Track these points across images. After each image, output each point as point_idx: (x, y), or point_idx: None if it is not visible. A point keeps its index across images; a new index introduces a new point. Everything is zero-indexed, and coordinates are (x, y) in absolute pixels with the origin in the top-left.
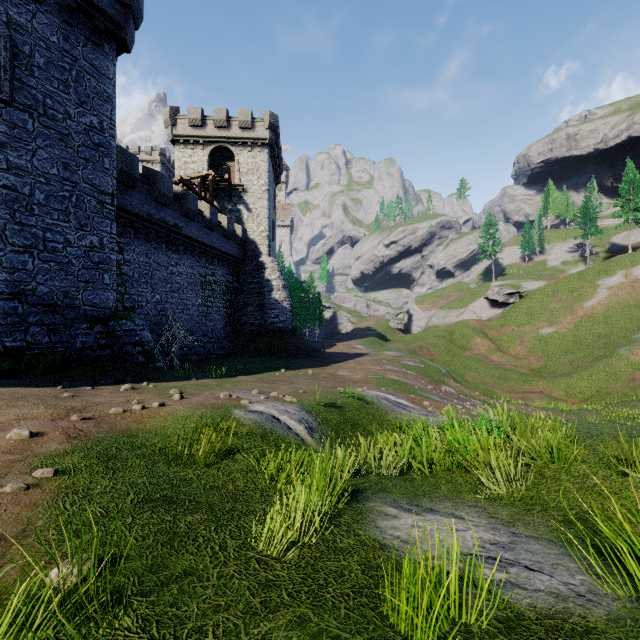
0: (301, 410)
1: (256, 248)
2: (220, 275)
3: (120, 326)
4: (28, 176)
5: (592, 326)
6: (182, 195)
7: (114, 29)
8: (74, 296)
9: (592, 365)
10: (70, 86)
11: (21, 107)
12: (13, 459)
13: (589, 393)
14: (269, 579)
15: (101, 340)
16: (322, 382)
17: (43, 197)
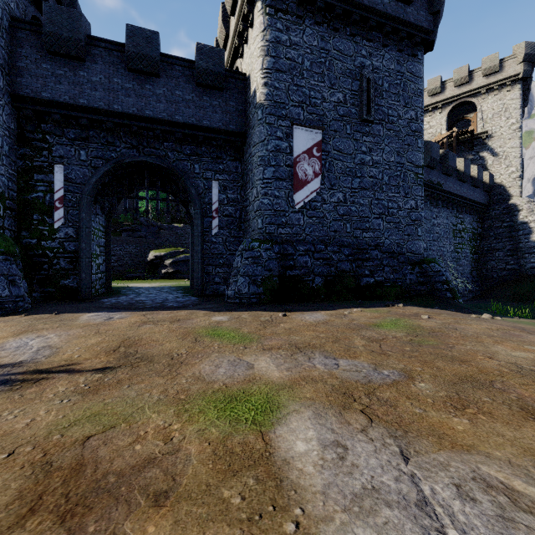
0: None
1: (503, 191)
2: (467, 223)
3: (430, 268)
4: (380, 167)
5: None
6: (442, 156)
7: (426, 37)
8: (401, 246)
9: None
10: (399, 95)
11: (377, 122)
12: None
13: None
14: None
15: (419, 278)
16: None
17: (387, 179)
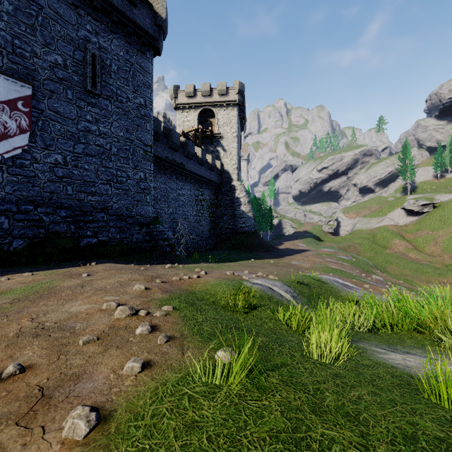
0: (284, 285)
1: (229, 176)
2: (206, 195)
3: (156, 228)
4: (109, 138)
5: None
6: (185, 143)
7: (152, 42)
8: (131, 210)
9: None
10: (129, 81)
11: (105, 97)
12: (145, 300)
13: None
14: (335, 373)
15: (146, 237)
16: (283, 268)
17: (116, 150)
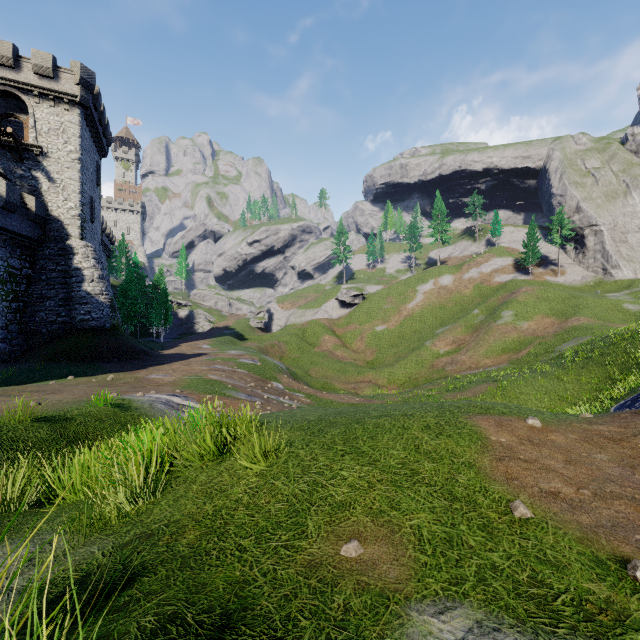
0: None
1: (62, 228)
2: None
3: None
4: None
5: (412, 324)
6: None
7: None
8: None
9: (408, 356)
10: None
11: None
12: None
13: (404, 379)
14: None
15: None
16: (108, 389)
17: None
